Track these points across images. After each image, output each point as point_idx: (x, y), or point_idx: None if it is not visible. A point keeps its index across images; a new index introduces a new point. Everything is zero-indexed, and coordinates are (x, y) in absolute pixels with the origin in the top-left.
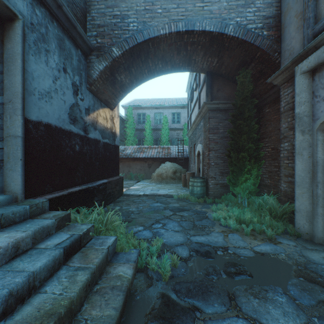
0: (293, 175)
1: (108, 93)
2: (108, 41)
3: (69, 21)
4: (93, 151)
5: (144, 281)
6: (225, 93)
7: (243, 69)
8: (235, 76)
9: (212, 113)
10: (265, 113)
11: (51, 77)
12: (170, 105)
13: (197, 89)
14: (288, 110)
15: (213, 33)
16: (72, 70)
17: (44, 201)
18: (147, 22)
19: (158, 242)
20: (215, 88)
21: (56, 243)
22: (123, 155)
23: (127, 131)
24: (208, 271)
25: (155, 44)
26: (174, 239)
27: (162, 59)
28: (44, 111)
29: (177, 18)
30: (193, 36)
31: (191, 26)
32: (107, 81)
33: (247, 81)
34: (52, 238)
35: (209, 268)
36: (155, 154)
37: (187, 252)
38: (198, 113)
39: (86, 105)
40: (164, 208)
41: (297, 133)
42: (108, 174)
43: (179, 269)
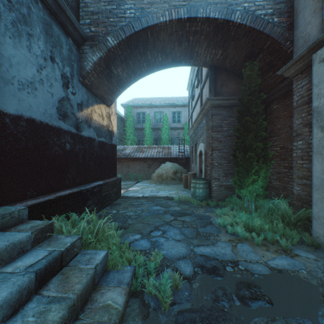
0: (309, 177)
1: (103, 88)
2: (103, 30)
3: (57, 4)
4: (87, 150)
5: (139, 310)
6: (229, 89)
7: (249, 61)
8: (240, 70)
9: (215, 110)
10: (272, 110)
11: (35, 66)
12: (171, 104)
13: (198, 86)
14: (303, 104)
15: (218, 20)
16: (61, 59)
17: (21, 208)
18: (145, 8)
19: (157, 256)
20: (219, 83)
21: (29, 264)
22: (122, 155)
23: (127, 131)
24: (218, 295)
25: (154, 34)
26: (176, 250)
27: (162, 51)
28: (26, 103)
29: (178, 4)
30: (196, 24)
31: (194, 13)
32: (102, 74)
33: (254, 74)
34: (26, 257)
35: (218, 291)
36: (155, 154)
37: (191, 269)
38: (200, 110)
39: (79, 100)
40: (164, 212)
41: (316, 129)
42: (104, 175)
43: (182, 291)
